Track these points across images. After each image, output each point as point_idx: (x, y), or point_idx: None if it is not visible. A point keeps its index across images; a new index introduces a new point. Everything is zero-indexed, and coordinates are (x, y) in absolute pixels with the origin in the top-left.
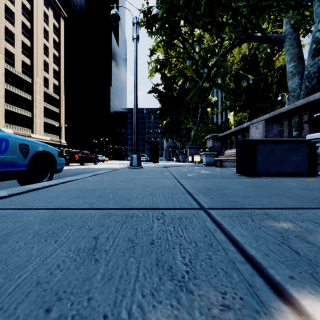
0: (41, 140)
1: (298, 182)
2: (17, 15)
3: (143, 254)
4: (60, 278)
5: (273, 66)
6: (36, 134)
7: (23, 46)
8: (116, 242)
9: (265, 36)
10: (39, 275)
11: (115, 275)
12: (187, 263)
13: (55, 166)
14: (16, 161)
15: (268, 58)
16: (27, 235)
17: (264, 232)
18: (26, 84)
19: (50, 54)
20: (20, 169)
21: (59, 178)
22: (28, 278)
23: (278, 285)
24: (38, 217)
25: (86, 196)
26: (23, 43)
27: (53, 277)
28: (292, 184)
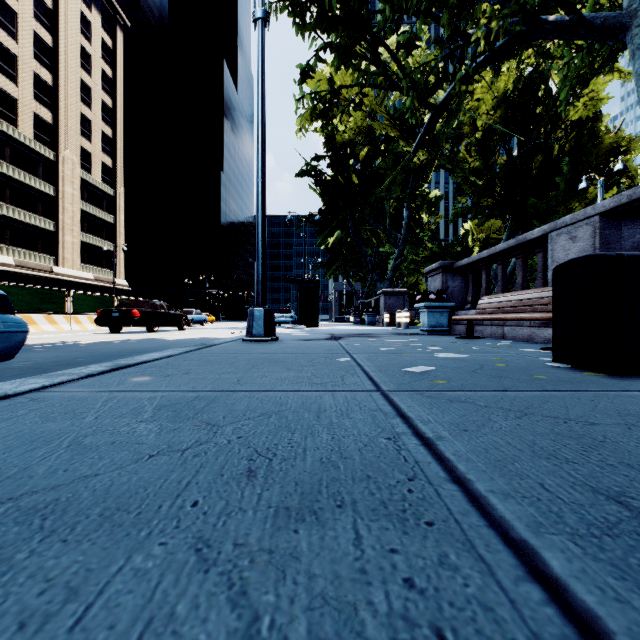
0: (76, 279)
1: None
2: (23, 19)
3: None
4: None
5: (563, 121)
6: (65, 267)
7: (37, 83)
8: None
9: (580, 17)
10: None
11: None
12: None
13: None
14: None
15: (577, 79)
16: None
17: None
18: (44, 162)
19: (95, 102)
20: None
21: (33, 372)
22: None
23: None
24: None
25: None
26: (36, 77)
27: None
28: None
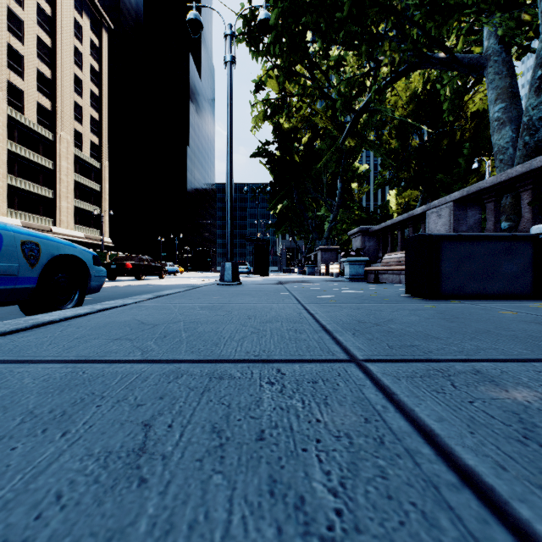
0: (70, 237)
1: (518, 309)
2: (28, 25)
3: (242, 466)
4: (55, 529)
5: (464, 112)
6: (61, 228)
7: (39, 77)
8: (186, 435)
9: (453, 57)
10: (12, 521)
11: (180, 521)
12: (336, 488)
13: (88, 281)
14: (16, 272)
15: (457, 96)
16: (10, 418)
17: (483, 411)
18: (44, 142)
19: (85, 92)
20: (23, 287)
21: (96, 302)
22: None
23: None
24: (41, 379)
25: (137, 336)
26: (38, 72)
27: (42, 526)
28: (508, 313)
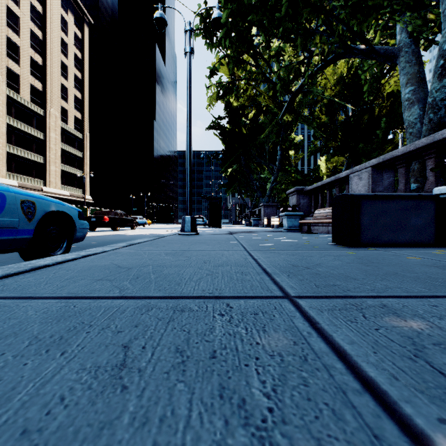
0: (57, 195)
1: (422, 255)
2: (23, 21)
3: (199, 377)
4: (62, 422)
5: (382, 92)
6: (50, 187)
7: (32, 64)
8: (156, 354)
9: (372, 49)
10: (29, 416)
11: (153, 416)
12: (269, 392)
13: (74, 232)
14: (17, 225)
15: (375, 80)
16: (20, 341)
17: (385, 336)
18: (36, 117)
19: (70, 76)
20: (22, 237)
21: (80, 249)
22: (9, 422)
23: (422, 436)
24: (41, 312)
25: (115, 278)
26: (32, 59)
27: (51, 420)
28: (413, 258)
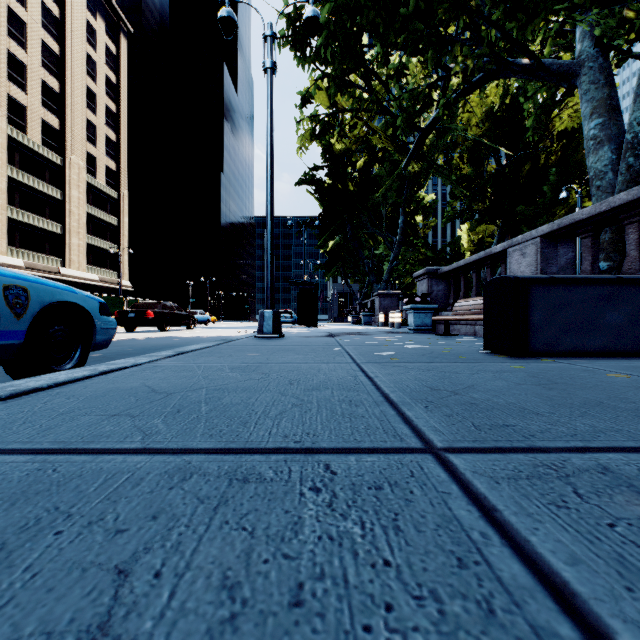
0: (81, 280)
1: (629, 371)
2: (32, 29)
3: None
4: None
5: (550, 131)
6: (71, 269)
7: (45, 90)
8: (180, 593)
9: (539, 63)
10: None
11: None
12: None
13: (93, 334)
14: None
15: (543, 110)
16: None
17: (634, 544)
18: (51, 167)
19: (100, 108)
20: (6, 343)
21: (106, 359)
22: None
23: None
24: None
25: (142, 411)
26: (44, 84)
27: None
28: (618, 376)
